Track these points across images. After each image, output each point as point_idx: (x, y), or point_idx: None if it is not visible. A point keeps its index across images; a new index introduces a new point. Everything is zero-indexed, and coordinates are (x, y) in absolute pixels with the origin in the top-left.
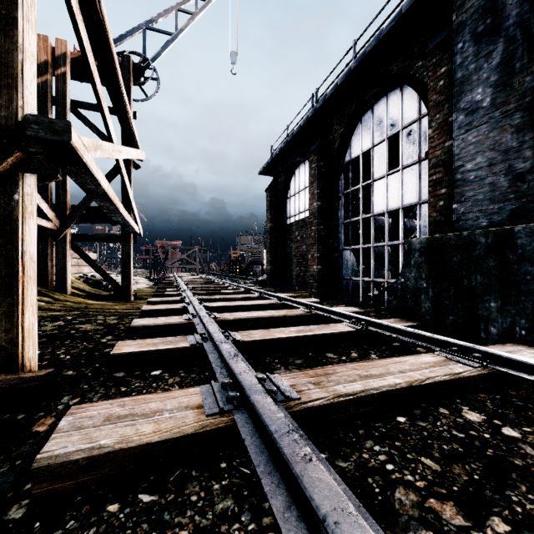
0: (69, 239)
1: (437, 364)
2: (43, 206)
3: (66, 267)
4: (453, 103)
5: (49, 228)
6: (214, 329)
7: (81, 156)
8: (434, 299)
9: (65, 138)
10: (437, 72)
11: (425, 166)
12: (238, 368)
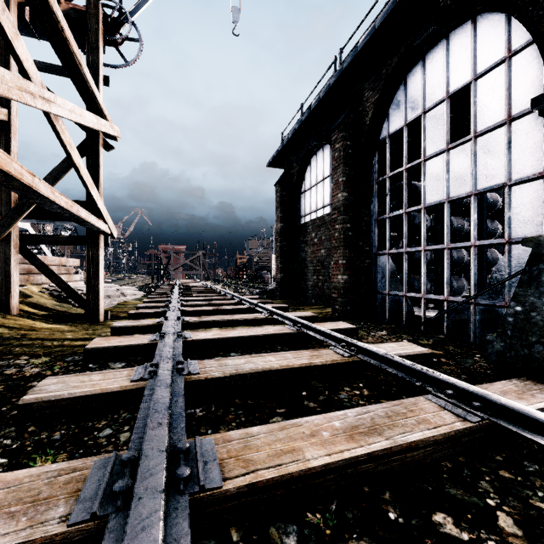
0: (16, 241)
1: None
2: None
3: (9, 278)
4: None
5: None
6: (151, 456)
7: None
8: None
9: None
10: None
11: (521, 127)
12: None
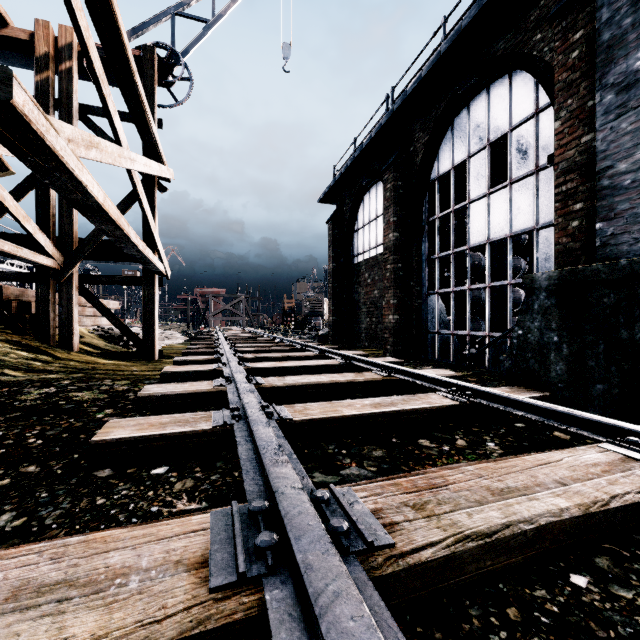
0: (77, 281)
1: (614, 466)
2: (40, 237)
3: (72, 317)
4: (596, 77)
5: (49, 266)
6: (250, 403)
7: (40, 134)
8: (571, 360)
9: (1, 95)
10: (569, 39)
11: (546, 177)
12: (280, 477)
